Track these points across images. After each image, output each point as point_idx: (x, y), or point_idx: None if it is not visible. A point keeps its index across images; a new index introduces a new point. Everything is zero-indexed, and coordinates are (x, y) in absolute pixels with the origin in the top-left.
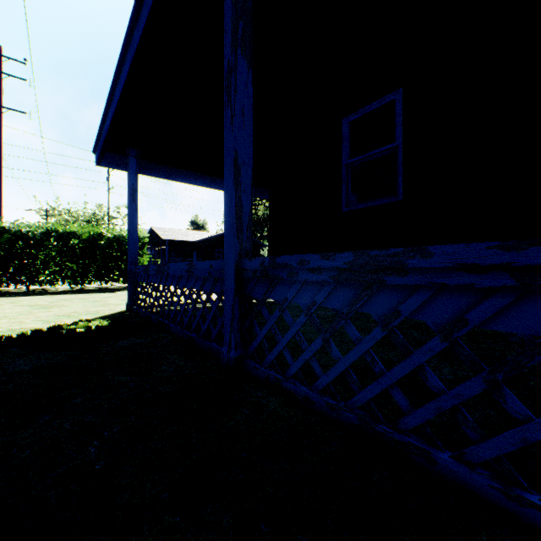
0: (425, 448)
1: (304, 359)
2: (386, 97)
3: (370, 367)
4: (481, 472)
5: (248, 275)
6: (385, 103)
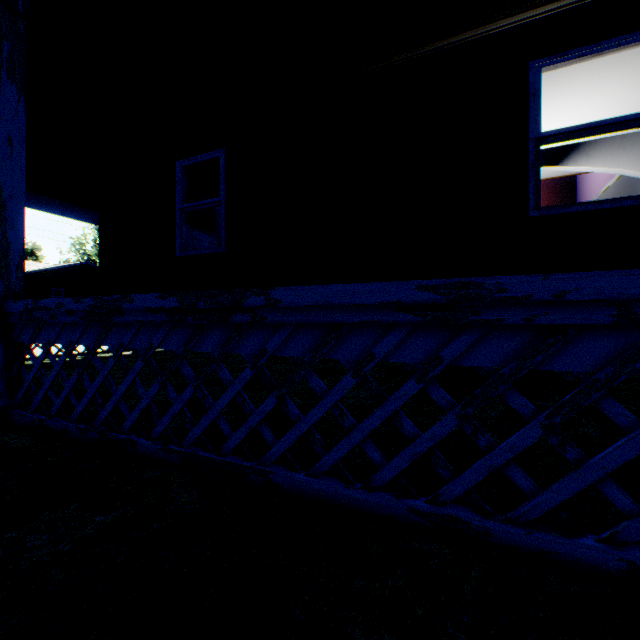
0: (134, 439)
1: (65, 395)
2: (213, 153)
3: (166, 402)
4: (158, 443)
5: (14, 319)
6: (213, 158)
